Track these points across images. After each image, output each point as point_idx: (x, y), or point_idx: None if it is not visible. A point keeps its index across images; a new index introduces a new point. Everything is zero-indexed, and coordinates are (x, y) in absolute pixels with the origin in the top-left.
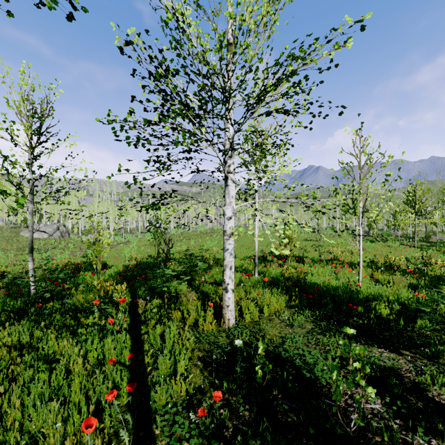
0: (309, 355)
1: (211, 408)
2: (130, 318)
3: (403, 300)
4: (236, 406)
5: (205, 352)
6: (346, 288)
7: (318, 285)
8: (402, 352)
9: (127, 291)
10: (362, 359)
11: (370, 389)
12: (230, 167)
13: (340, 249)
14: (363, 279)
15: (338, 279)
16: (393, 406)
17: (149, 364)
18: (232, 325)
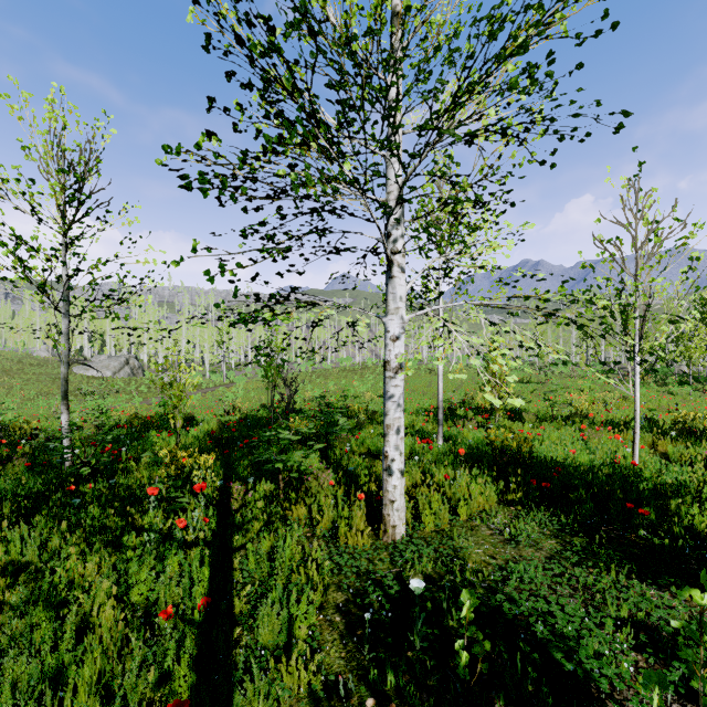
0: (562, 615)
1: None
2: (217, 517)
3: None
4: None
5: (350, 593)
6: (614, 471)
7: (557, 463)
8: None
9: (219, 466)
10: None
11: None
12: (397, 244)
13: (584, 397)
14: (643, 454)
15: (591, 452)
16: None
17: (241, 618)
18: (401, 536)
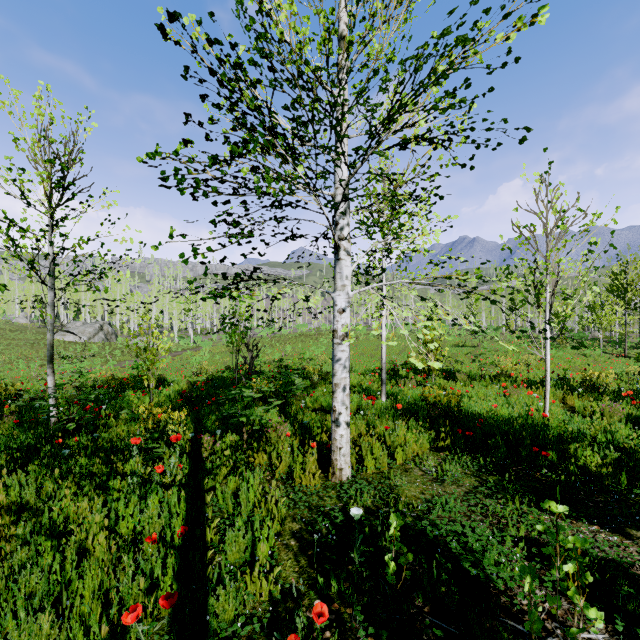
0: (472, 535)
1: (309, 630)
2: (189, 463)
3: (621, 441)
4: (353, 627)
5: (303, 523)
6: (526, 422)
7: (480, 415)
8: (631, 532)
9: (190, 421)
10: (580, 559)
11: (593, 613)
12: (343, 231)
13: (510, 359)
14: (552, 407)
15: (511, 406)
16: (629, 637)
17: (213, 543)
18: (346, 477)
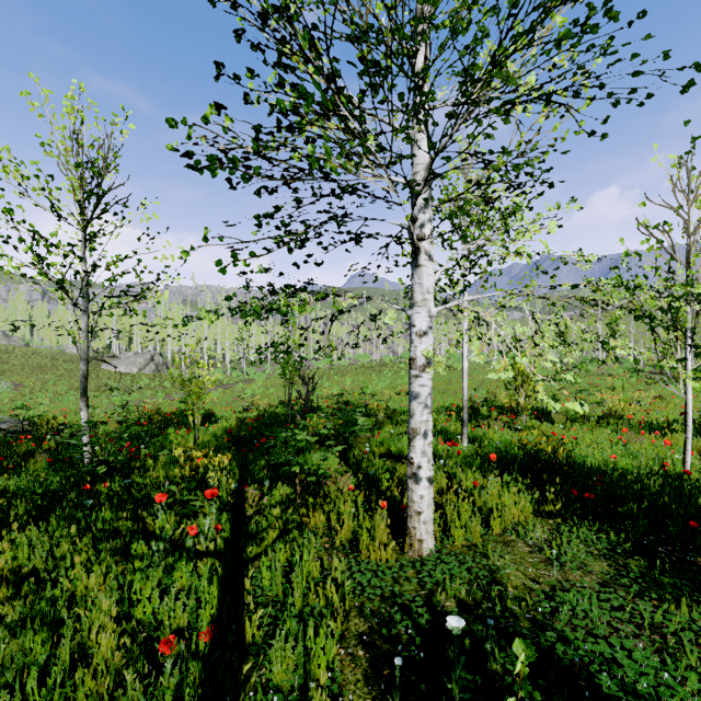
0: (631, 664)
1: None
2: (230, 523)
3: None
4: None
5: (374, 619)
6: (667, 482)
7: (598, 470)
8: None
9: (235, 466)
10: None
11: None
12: (424, 229)
13: (617, 397)
14: (697, 462)
15: (633, 458)
16: None
17: (252, 648)
18: (428, 551)
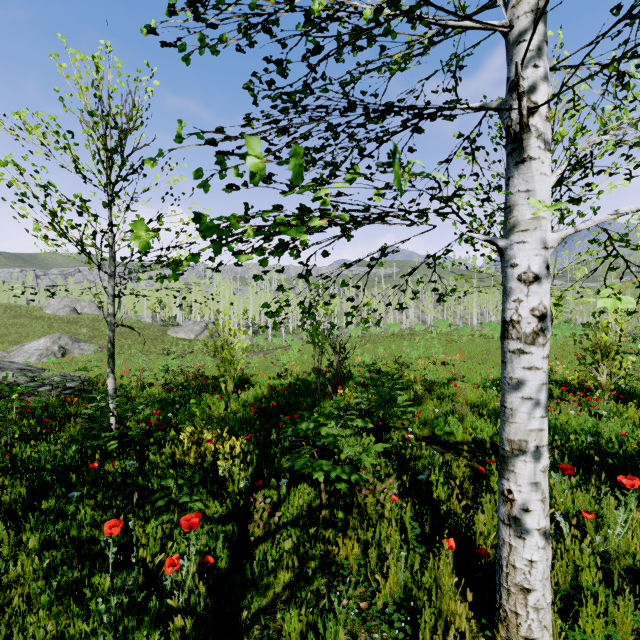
0: None
1: None
2: (228, 549)
3: None
4: None
5: None
6: None
7: None
8: None
9: (255, 446)
10: None
11: None
12: (534, 95)
13: None
14: None
15: None
16: None
17: None
18: None
